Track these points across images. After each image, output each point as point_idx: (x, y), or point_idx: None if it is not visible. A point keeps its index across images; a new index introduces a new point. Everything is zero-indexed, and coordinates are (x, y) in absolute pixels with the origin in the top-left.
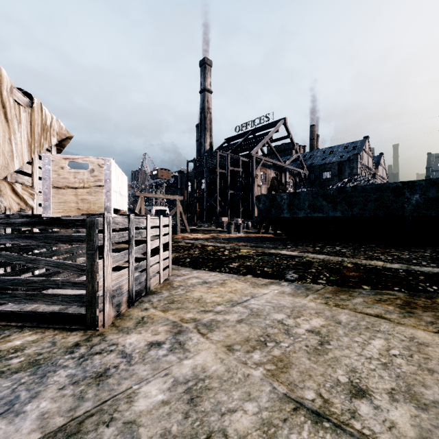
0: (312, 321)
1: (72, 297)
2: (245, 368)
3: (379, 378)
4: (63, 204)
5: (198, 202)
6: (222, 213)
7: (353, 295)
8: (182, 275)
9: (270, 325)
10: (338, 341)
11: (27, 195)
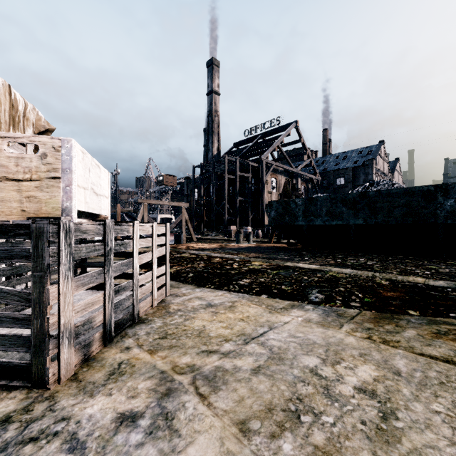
0: (359, 370)
1: (12, 339)
2: None
3: None
4: None
5: (205, 209)
6: (230, 221)
7: (401, 325)
8: (182, 295)
9: (300, 378)
10: (409, 412)
11: None
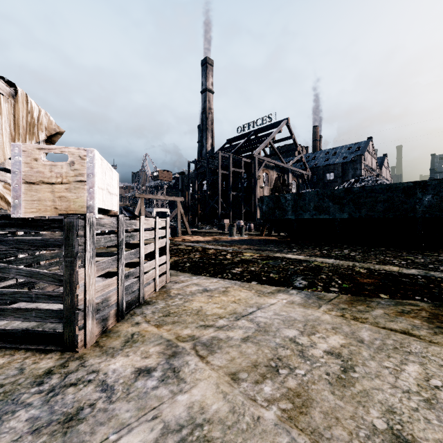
0: (329, 339)
1: (47, 312)
2: (254, 406)
3: (426, 423)
4: (37, 203)
5: (199, 203)
6: (224, 215)
7: (371, 306)
8: (181, 282)
9: (281, 344)
10: (364, 367)
11: (10, 194)
